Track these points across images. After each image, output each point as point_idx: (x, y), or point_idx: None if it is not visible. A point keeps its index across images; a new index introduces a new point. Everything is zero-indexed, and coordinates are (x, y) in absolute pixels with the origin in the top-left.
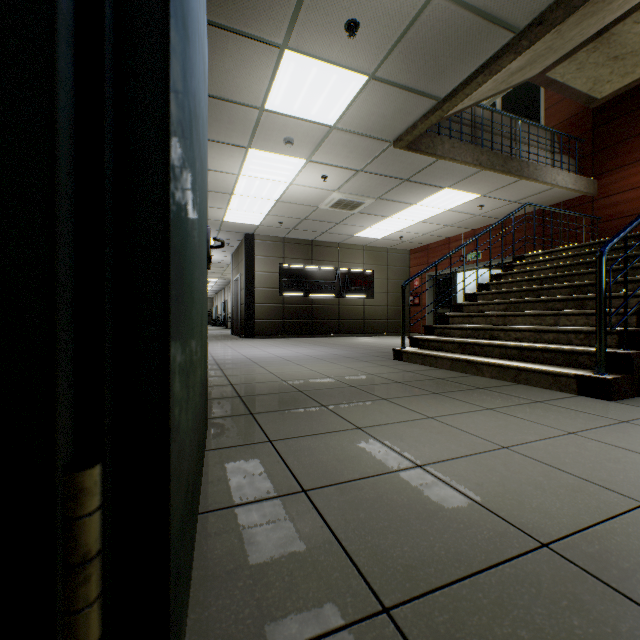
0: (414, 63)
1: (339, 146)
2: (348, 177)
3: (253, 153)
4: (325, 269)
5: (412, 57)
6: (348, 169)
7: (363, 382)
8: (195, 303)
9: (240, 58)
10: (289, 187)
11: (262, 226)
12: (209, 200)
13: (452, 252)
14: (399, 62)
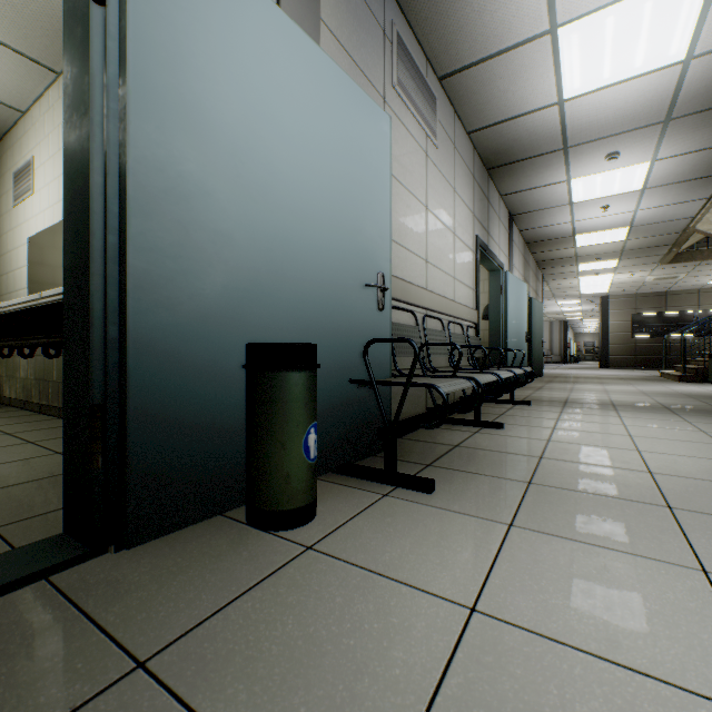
0: (634, 255)
1: (626, 269)
2: (648, 272)
3: (581, 278)
4: (680, 313)
5: (631, 255)
6: (644, 271)
7: (605, 378)
8: (535, 354)
9: (562, 268)
10: (612, 280)
11: (610, 292)
12: (566, 290)
13: (709, 316)
14: (627, 256)
